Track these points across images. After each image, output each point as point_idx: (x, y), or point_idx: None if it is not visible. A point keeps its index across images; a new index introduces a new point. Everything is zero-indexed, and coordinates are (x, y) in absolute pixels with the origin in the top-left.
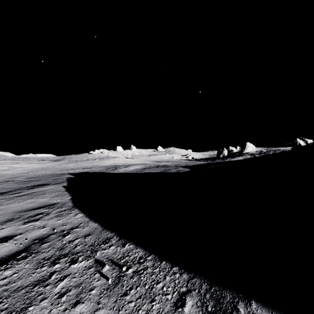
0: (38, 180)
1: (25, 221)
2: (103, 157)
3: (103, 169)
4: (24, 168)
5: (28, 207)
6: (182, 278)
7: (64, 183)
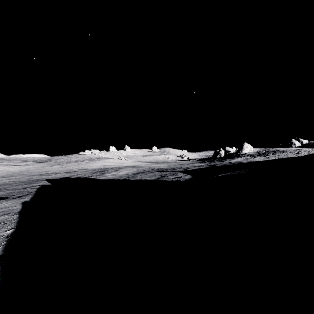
0: (1, 190)
1: None
2: (94, 158)
3: (89, 173)
4: (0, 171)
5: None
6: None
7: (27, 197)
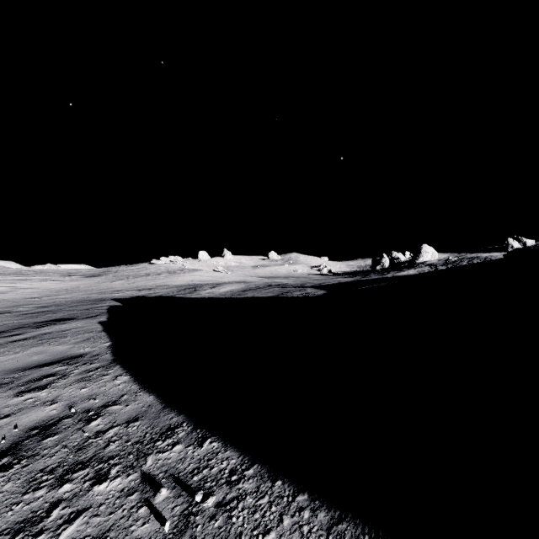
0: (57, 311)
1: (20, 390)
2: (175, 270)
3: (173, 290)
4: (36, 288)
5: (30, 362)
6: (317, 521)
7: (101, 317)
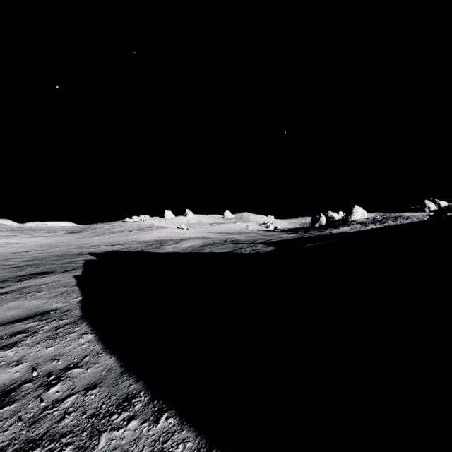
0: (39, 265)
1: None
2: (144, 227)
3: (142, 245)
4: (24, 243)
5: (5, 318)
6: None
7: (77, 271)
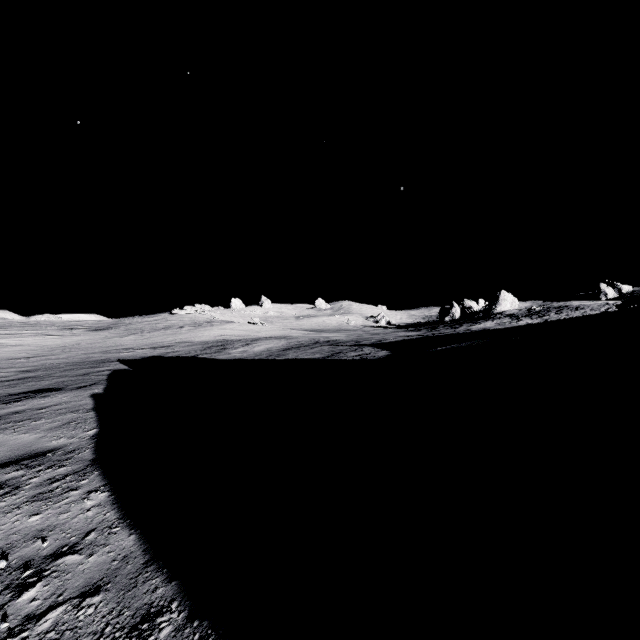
0: (43, 378)
1: None
2: (201, 322)
3: (196, 348)
4: (26, 346)
5: None
6: None
7: (97, 387)
